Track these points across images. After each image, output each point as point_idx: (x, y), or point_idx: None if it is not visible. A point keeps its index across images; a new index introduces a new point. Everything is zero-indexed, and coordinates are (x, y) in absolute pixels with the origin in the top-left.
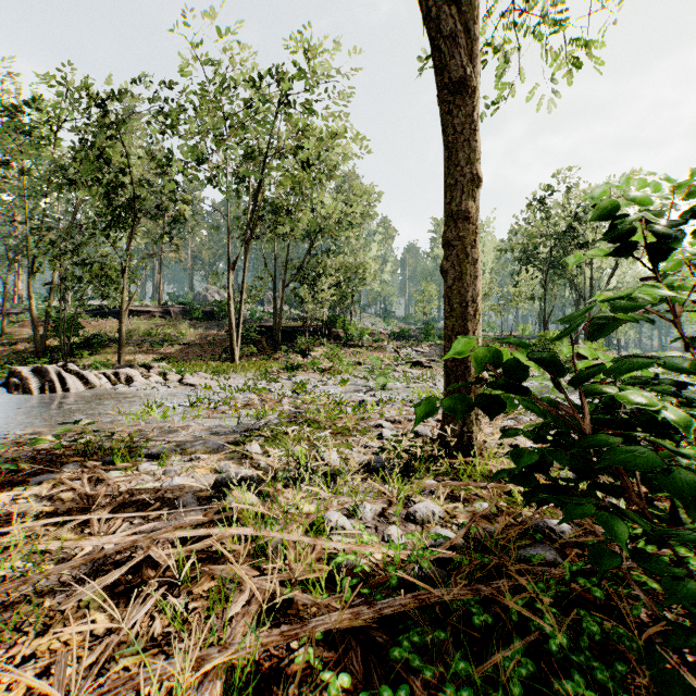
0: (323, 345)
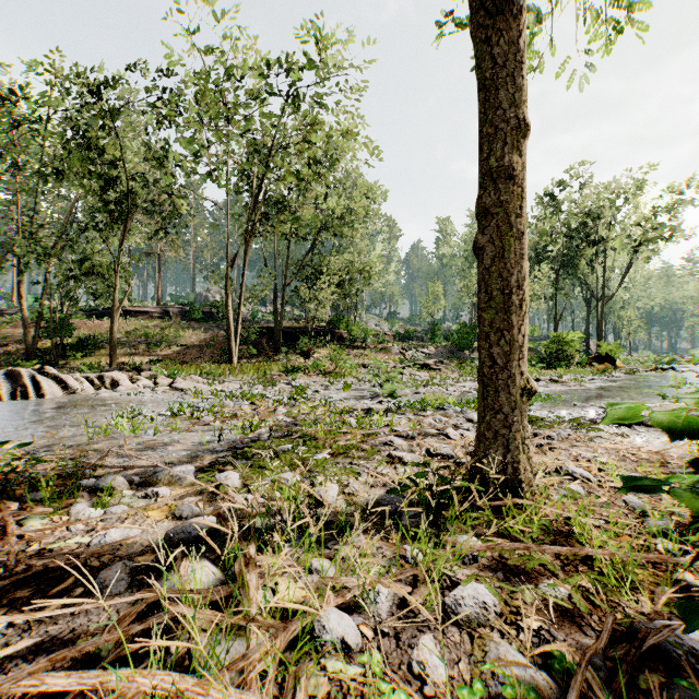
0: (326, 346)
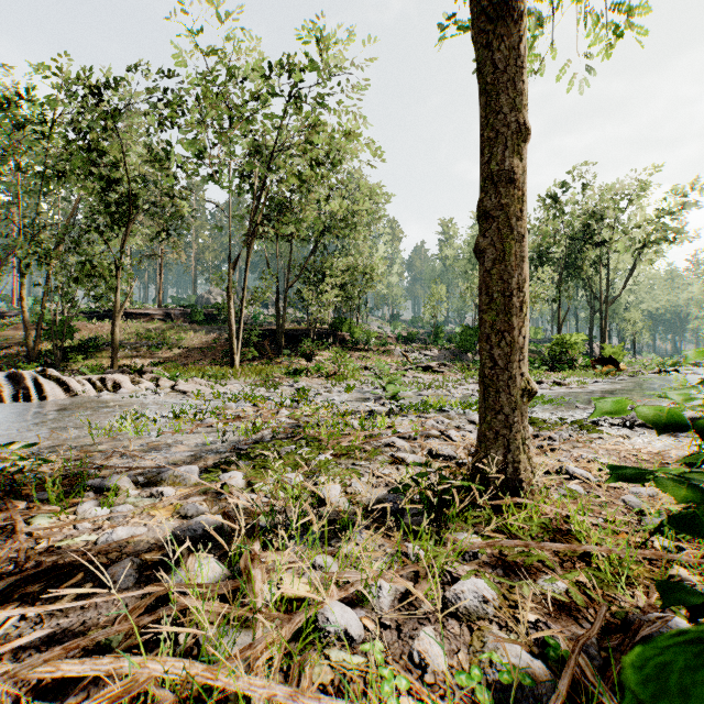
0: (328, 349)
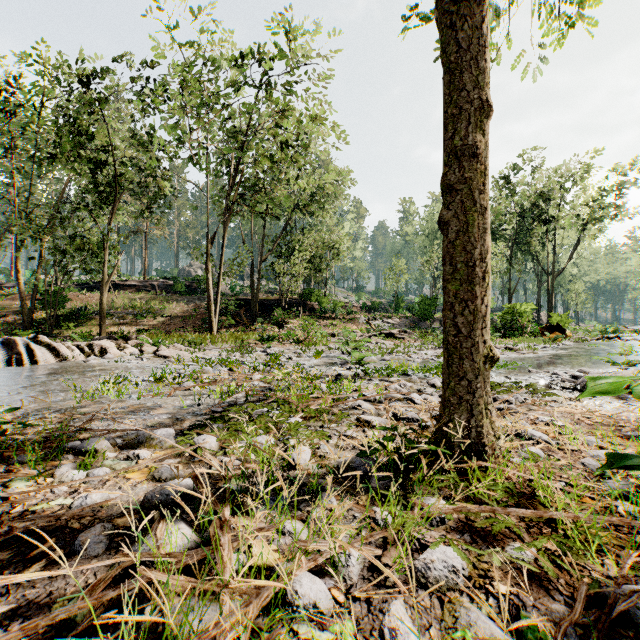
0: (298, 317)
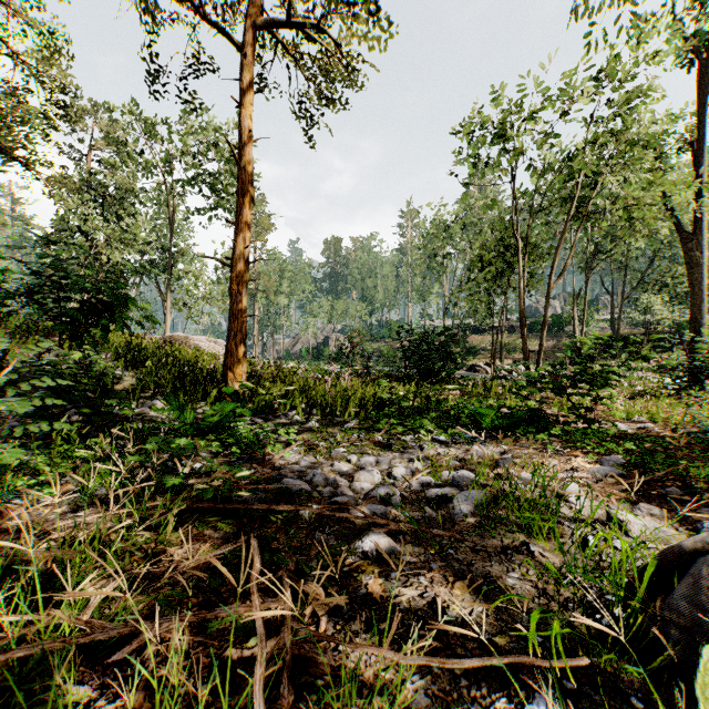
0: (670, 351)
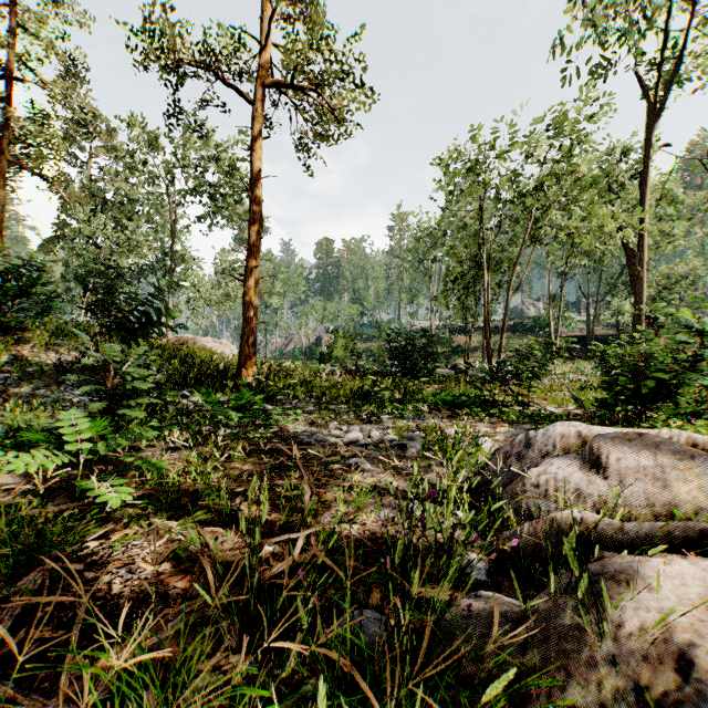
0: None
